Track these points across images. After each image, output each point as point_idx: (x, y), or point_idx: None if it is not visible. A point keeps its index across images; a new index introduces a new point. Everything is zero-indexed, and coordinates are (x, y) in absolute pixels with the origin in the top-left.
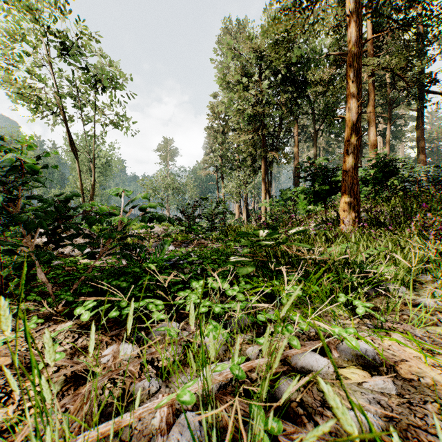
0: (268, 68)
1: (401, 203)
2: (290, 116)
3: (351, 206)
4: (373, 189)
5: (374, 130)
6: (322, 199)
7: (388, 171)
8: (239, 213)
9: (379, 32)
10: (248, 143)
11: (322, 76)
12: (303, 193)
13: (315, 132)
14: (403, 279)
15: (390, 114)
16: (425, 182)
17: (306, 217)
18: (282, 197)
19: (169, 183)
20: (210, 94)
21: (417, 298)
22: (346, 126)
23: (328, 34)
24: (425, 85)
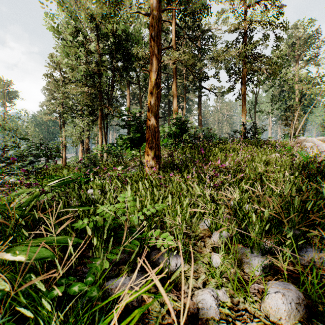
0: (104, 36)
1: (189, 150)
2: (125, 84)
3: (153, 151)
4: (175, 141)
5: (176, 102)
6: (137, 145)
7: (183, 129)
8: (82, 155)
9: (179, 36)
10: (84, 95)
11: (144, 54)
12: (122, 139)
13: (141, 97)
14: (183, 243)
15: (185, 95)
16: (202, 138)
17: (131, 160)
18: (117, 144)
19: (1, 123)
20: (54, 47)
21: (196, 283)
22: (149, 80)
23: (148, 25)
24: (202, 79)
